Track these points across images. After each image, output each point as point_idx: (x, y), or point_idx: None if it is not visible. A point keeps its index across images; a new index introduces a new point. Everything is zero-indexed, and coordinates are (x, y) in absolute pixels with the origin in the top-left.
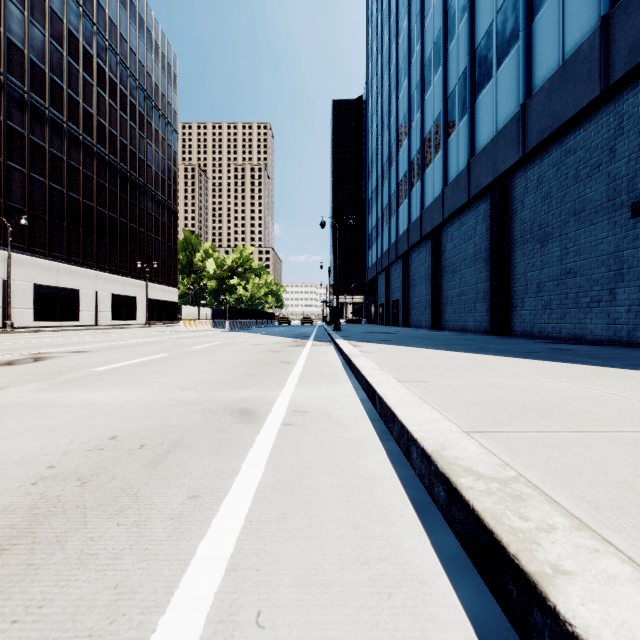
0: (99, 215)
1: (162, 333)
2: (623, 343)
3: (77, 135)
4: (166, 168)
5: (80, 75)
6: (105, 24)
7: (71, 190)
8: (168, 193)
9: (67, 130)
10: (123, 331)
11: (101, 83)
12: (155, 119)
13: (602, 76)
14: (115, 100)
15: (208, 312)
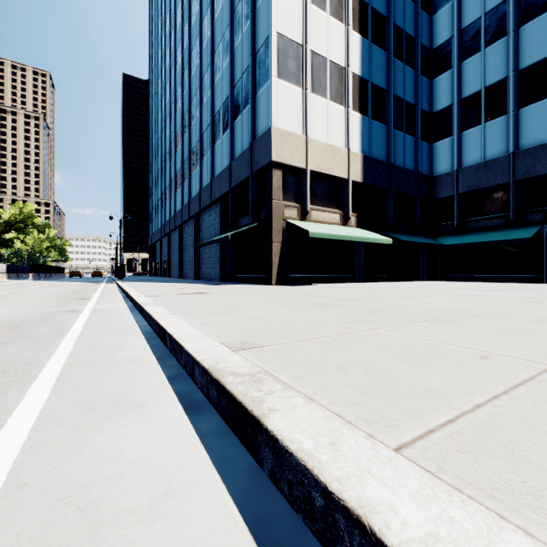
0: None
1: None
2: (217, 280)
3: None
4: None
5: None
6: None
7: None
8: None
9: None
10: None
11: None
12: None
13: (211, 198)
14: None
15: (4, 267)
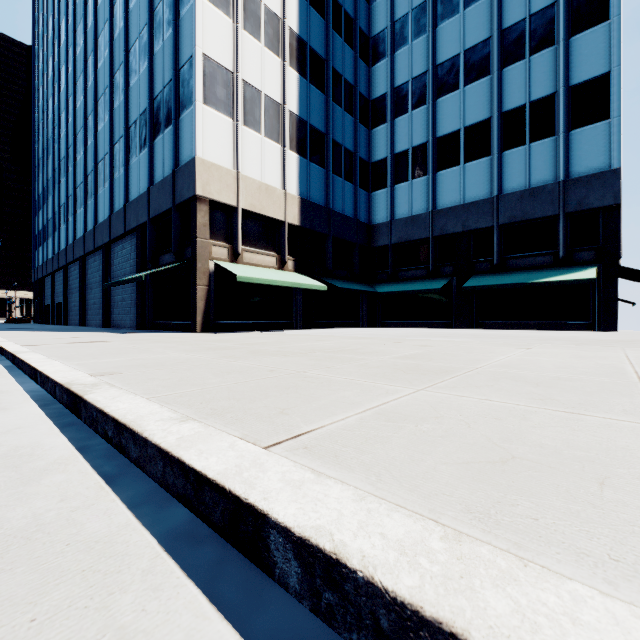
0: None
1: None
2: (132, 328)
3: None
4: None
5: None
6: None
7: None
8: None
9: None
10: None
11: None
12: None
13: (124, 227)
14: None
15: None
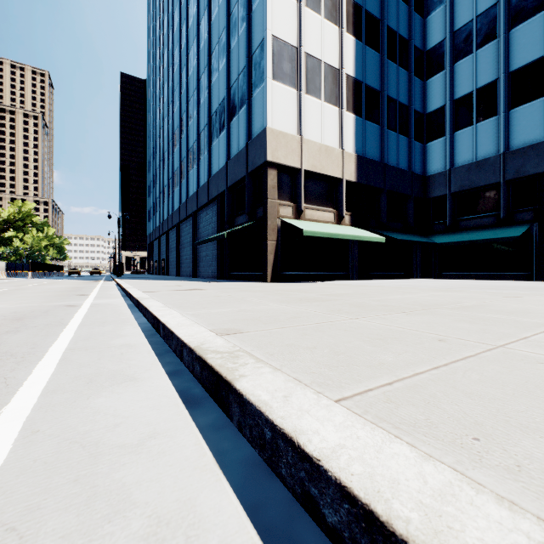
0: None
1: None
2: (213, 278)
3: None
4: None
5: None
6: None
7: None
8: None
9: None
10: None
11: None
12: None
13: (208, 197)
14: None
15: (3, 265)
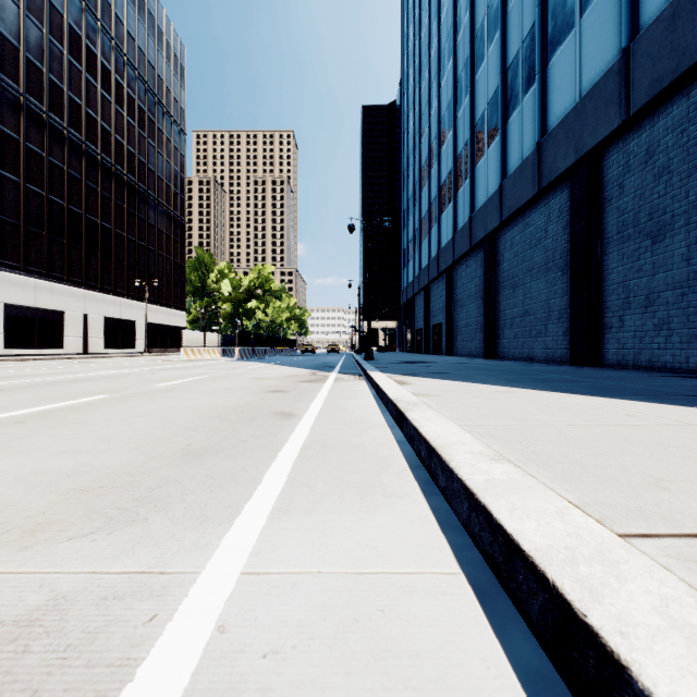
0: (89, 224)
1: (152, 363)
2: None
3: (61, 129)
4: (172, 173)
5: (65, 58)
6: (96, 1)
7: (53, 193)
8: (174, 202)
9: (48, 122)
10: (108, 360)
11: (91, 70)
12: (158, 116)
13: None
14: (109, 91)
15: (216, 338)
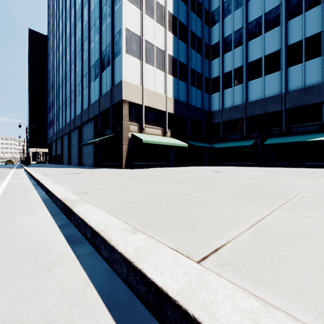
0: None
1: None
2: (92, 166)
3: None
4: None
5: None
6: None
7: None
8: None
9: None
10: None
11: None
12: None
13: (88, 117)
14: None
15: None
